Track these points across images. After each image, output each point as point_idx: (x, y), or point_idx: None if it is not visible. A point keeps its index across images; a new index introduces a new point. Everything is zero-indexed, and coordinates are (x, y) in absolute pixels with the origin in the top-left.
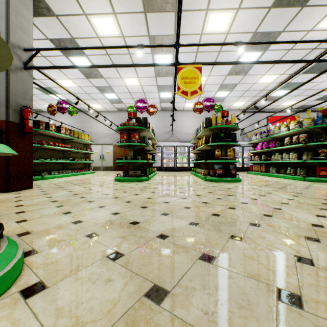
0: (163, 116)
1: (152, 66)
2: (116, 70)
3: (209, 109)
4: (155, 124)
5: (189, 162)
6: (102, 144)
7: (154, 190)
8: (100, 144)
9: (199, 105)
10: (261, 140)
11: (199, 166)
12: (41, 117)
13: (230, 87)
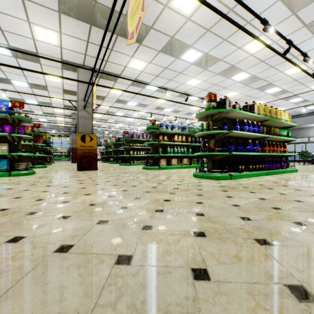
0: None
1: None
2: None
3: None
4: None
5: None
6: None
7: None
8: None
9: None
10: None
11: None
12: None
13: None
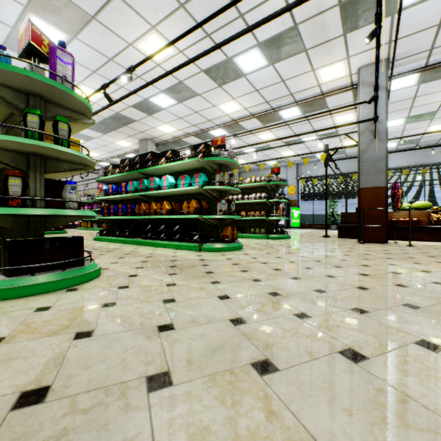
0: None
1: None
2: None
3: None
4: None
5: None
6: None
7: None
8: None
9: None
10: (89, 201)
11: None
12: None
13: None
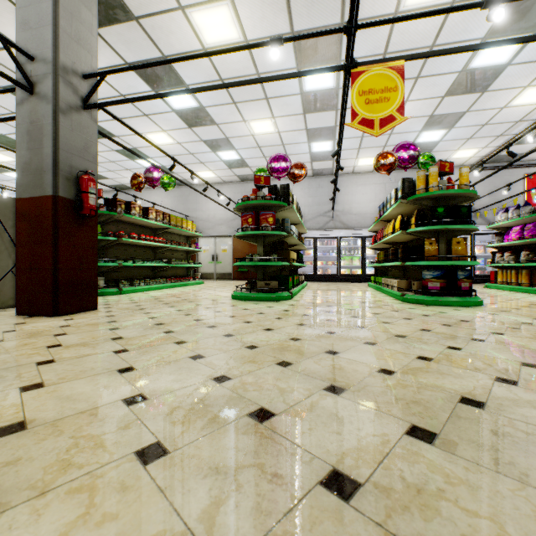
0: (317, 185)
1: (299, 76)
2: (236, 108)
3: (406, 164)
4: (302, 200)
5: (364, 265)
6: (215, 236)
7: (303, 320)
8: (213, 237)
9: (387, 158)
10: (520, 220)
11: (385, 273)
12: (126, 197)
13: (448, 120)
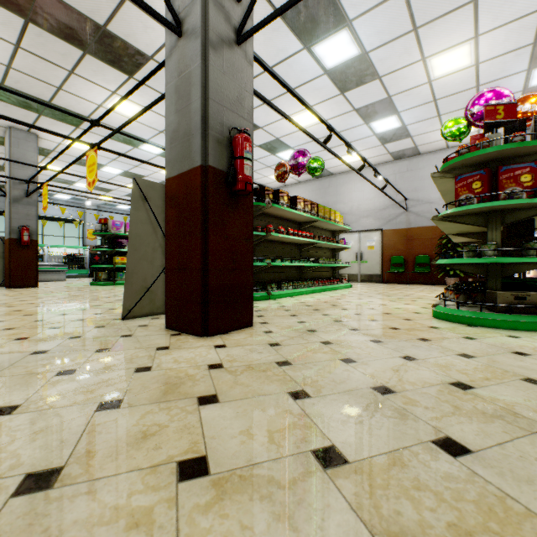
0: None
1: None
2: (415, 39)
3: None
4: None
5: None
6: (359, 231)
7: None
8: (356, 232)
9: None
10: None
11: None
12: None
13: None
